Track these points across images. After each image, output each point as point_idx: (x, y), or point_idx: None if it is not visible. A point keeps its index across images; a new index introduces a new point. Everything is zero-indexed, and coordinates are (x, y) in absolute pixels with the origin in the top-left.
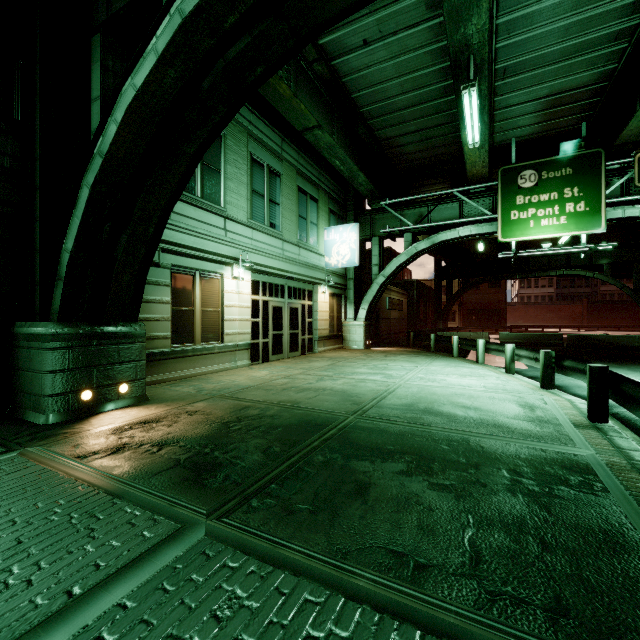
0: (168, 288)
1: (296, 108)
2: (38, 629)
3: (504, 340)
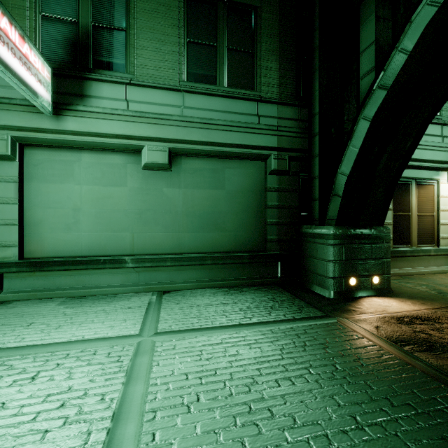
0: None
1: None
2: None
3: None
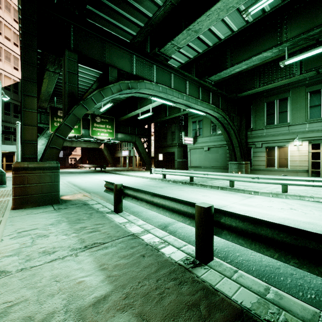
0: (264, 152)
1: (298, 77)
2: None
3: None
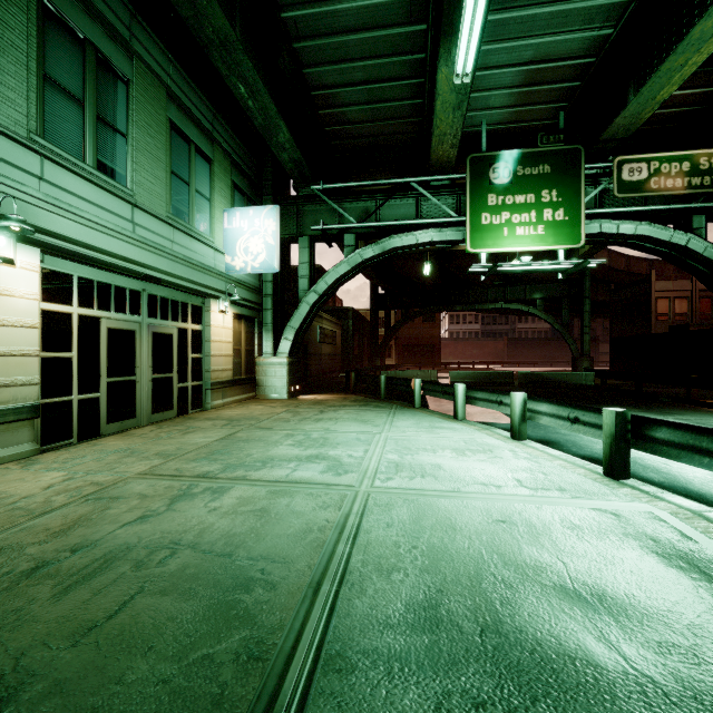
0: None
1: None
2: None
3: (455, 380)
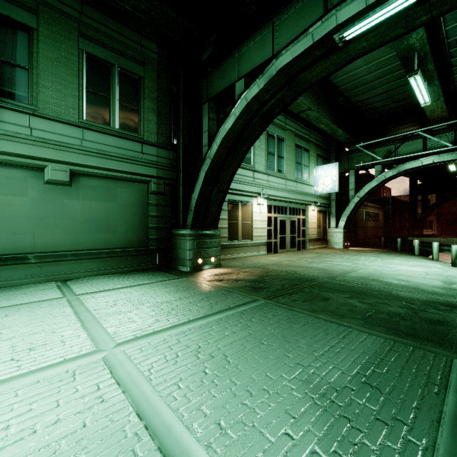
0: (226, 212)
1: (294, 102)
2: (226, 310)
3: None
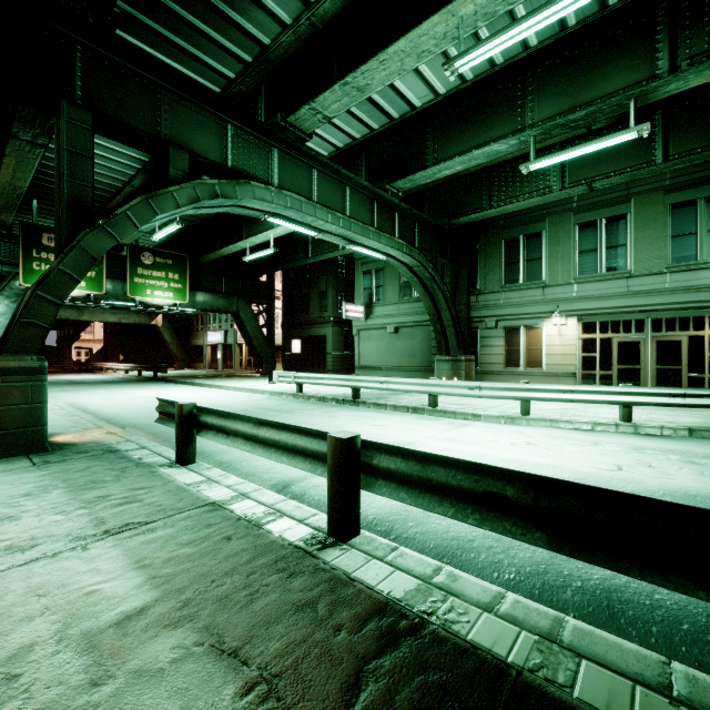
0: (502, 338)
1: (557, 195)
2: None
3: None
